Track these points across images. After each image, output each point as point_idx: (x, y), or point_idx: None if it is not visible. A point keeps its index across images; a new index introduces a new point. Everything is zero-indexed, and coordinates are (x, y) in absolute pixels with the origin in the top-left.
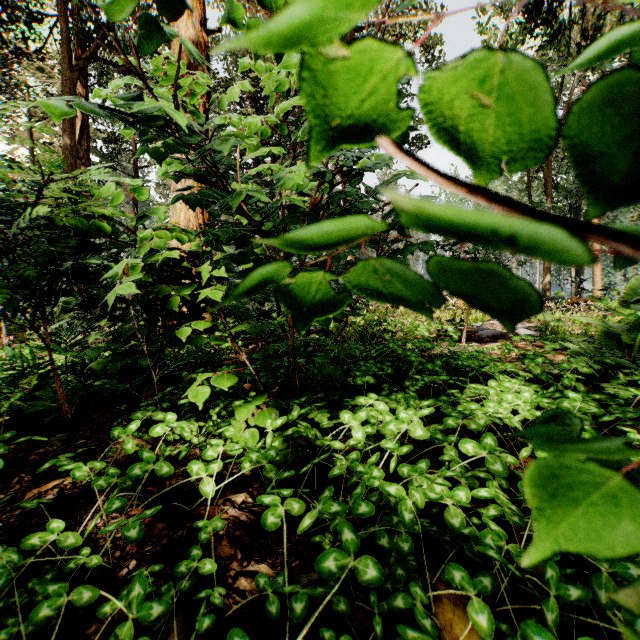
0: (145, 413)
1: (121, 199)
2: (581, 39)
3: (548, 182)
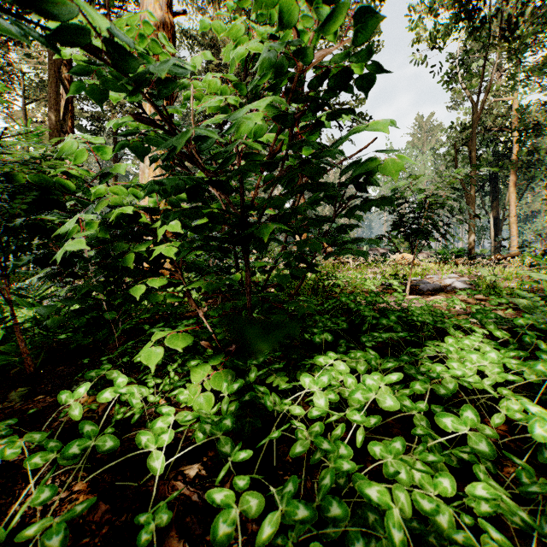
0: (99, 372)
1: (82, 158)
2: (507, 24)
3: (473, 153)
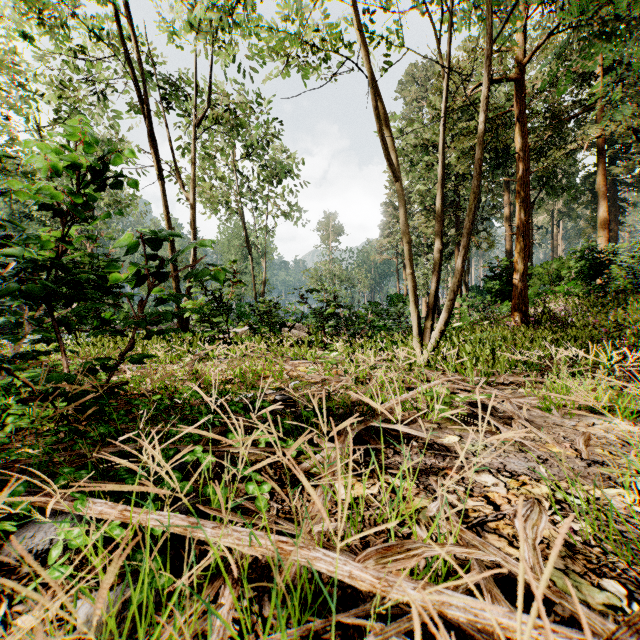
0: None
1: None
2: None
3: None
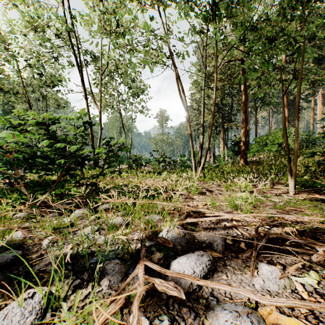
0: None
1: None
2: None
3: None
